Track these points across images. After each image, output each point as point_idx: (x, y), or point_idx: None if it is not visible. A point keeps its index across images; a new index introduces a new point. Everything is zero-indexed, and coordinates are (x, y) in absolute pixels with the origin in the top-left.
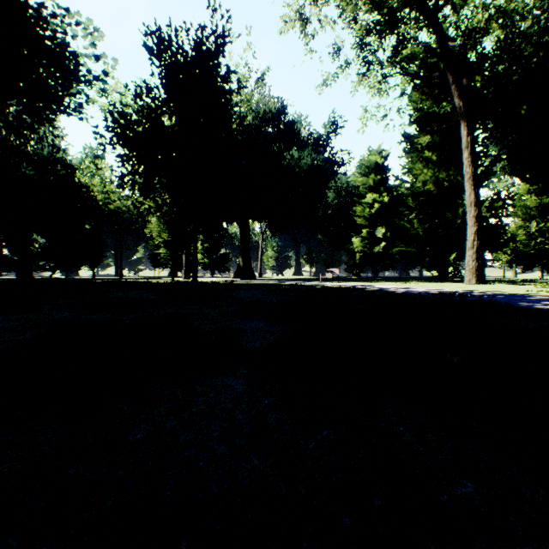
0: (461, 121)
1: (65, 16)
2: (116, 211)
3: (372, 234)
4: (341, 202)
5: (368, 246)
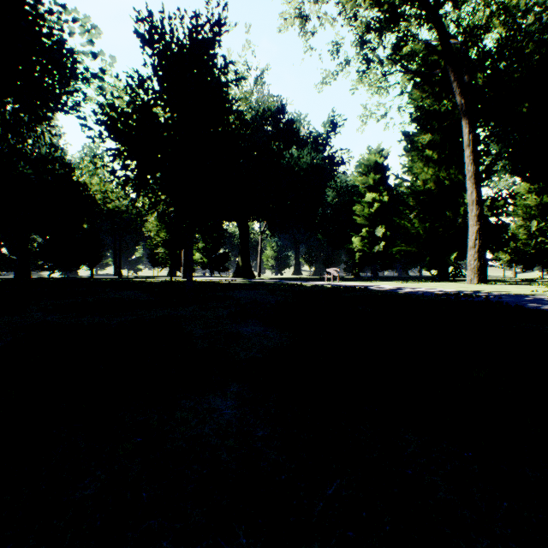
0: (463, 118)
1: (62, 13)
2: (115, 210)
3: (372, 234)
4: (341, 201)
5: (368, 246)
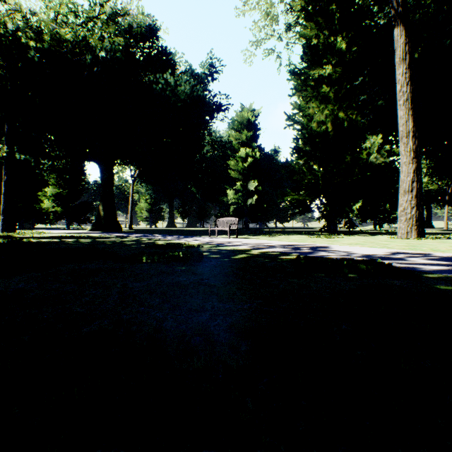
0: (397, 24)
1: None
2: None
3: (245, 187)
4: (216, 155)
5: (241, 199)
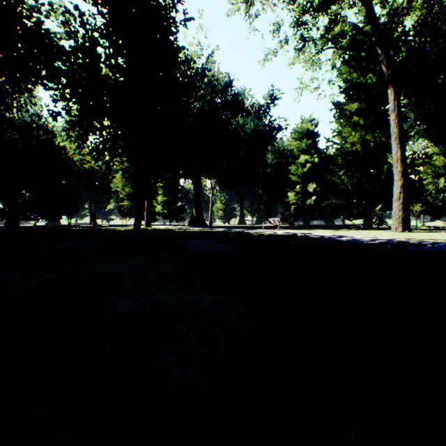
0: (389, 87)
1: None
2: (90, 170)
3: (304, 189)
4: (278, 162)
5: (301, 199)
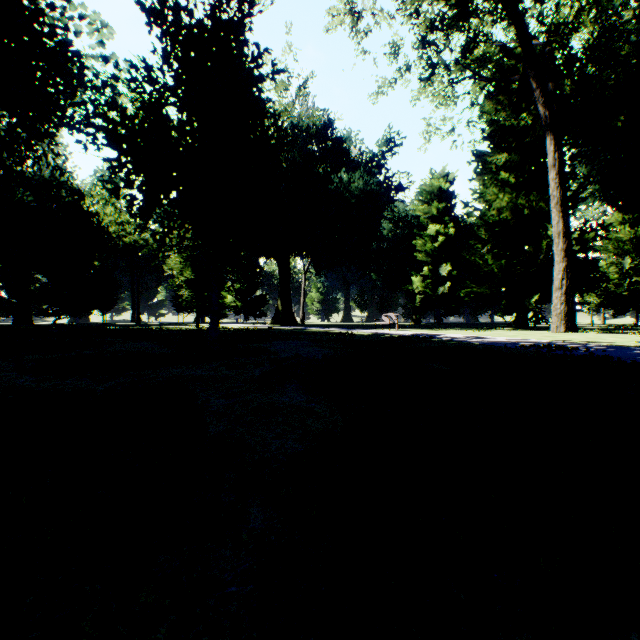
0: (547, 134)
1: (66, 8)
2: (132, 245)
3: (435, 272)
4: (399, 234)
5: (430, 287)
